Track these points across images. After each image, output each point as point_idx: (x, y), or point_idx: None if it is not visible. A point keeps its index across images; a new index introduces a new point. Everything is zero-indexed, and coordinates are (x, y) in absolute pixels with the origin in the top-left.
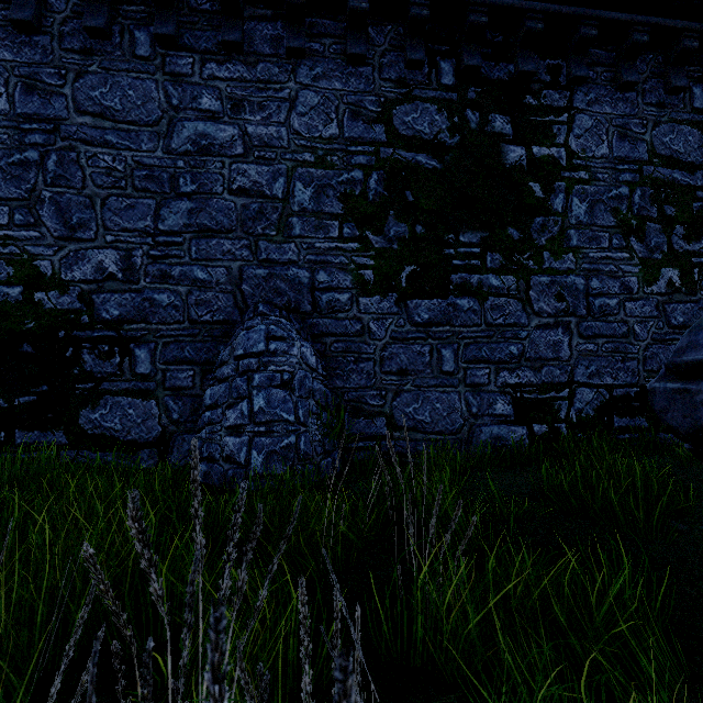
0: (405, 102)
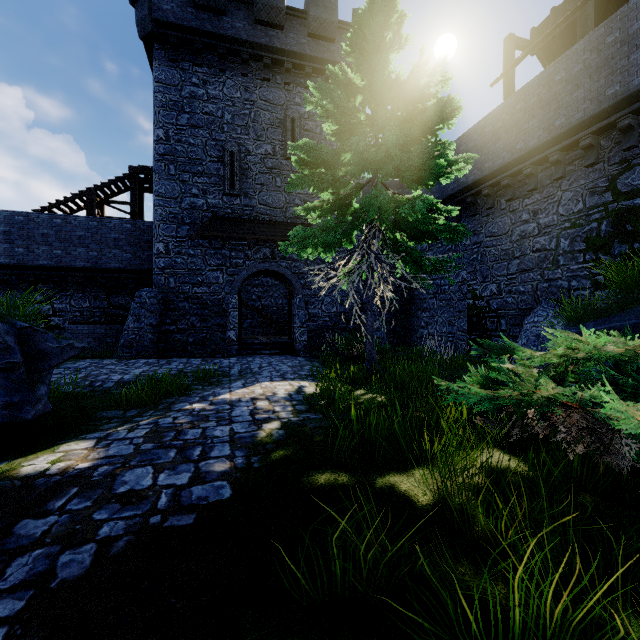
0: (625, 172)
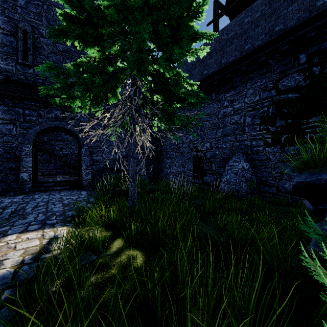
0: (283, 78)
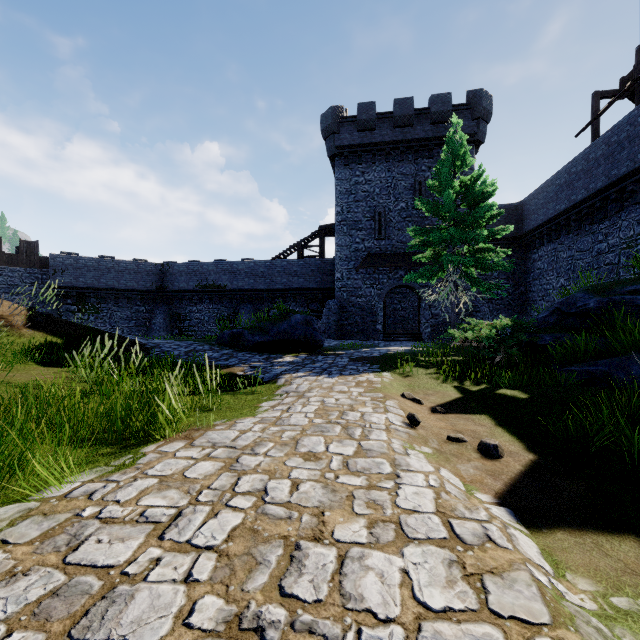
0: None
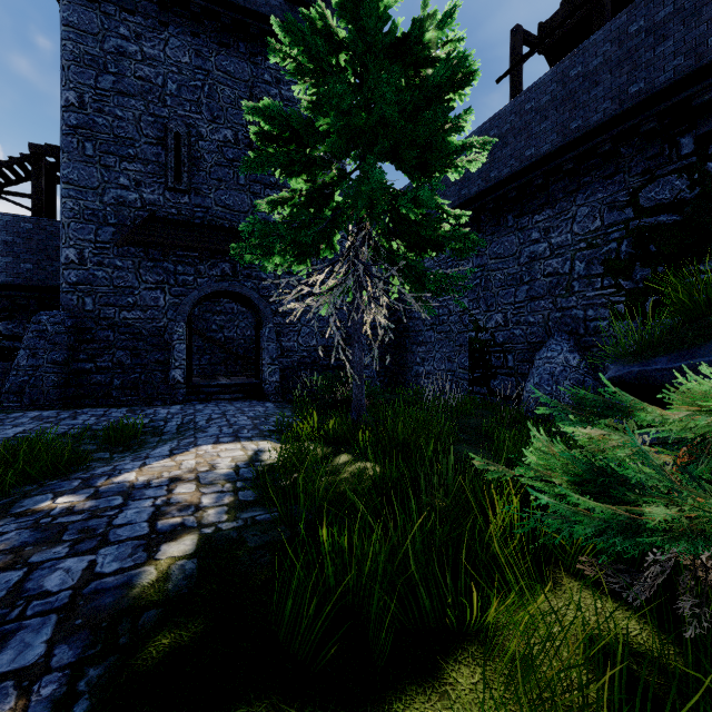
0: (649, 184)
